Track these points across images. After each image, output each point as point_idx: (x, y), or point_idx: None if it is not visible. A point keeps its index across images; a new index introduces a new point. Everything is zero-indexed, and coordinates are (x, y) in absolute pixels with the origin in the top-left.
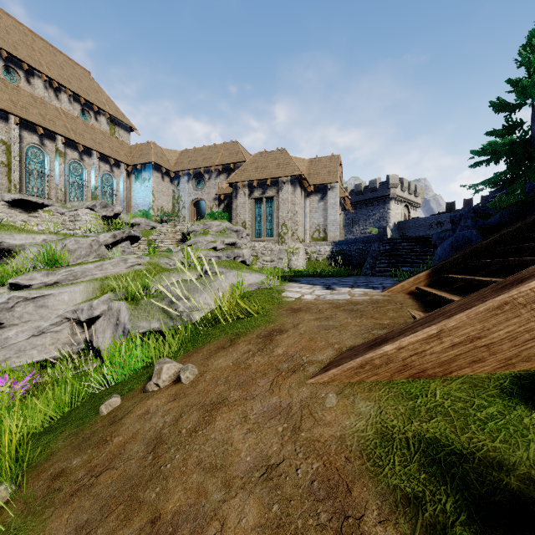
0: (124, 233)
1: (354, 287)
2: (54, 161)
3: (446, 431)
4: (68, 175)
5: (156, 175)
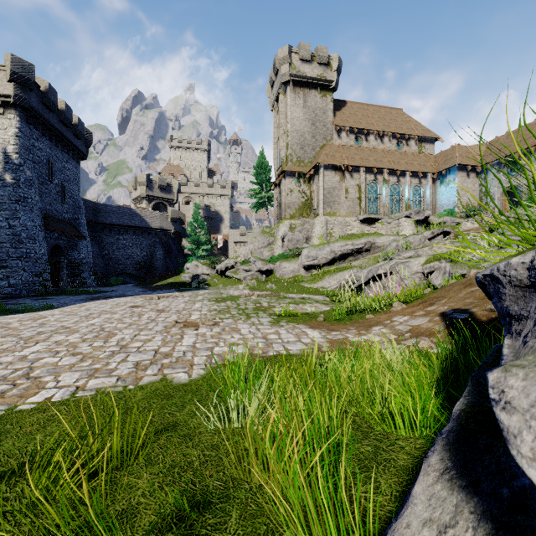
0: (438, 230)
1: None
2: (382, 188)
3: None
4: (390, 194)
5: (461, 174)
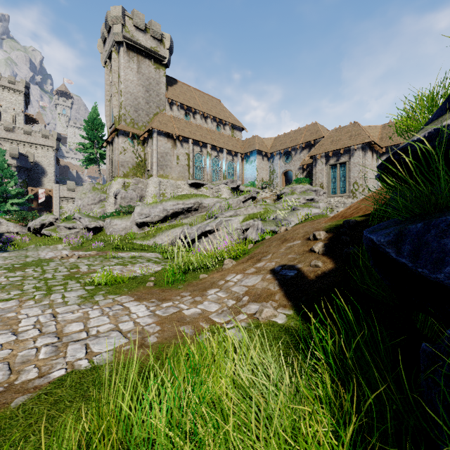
0: (249, 195)
1: None
2: (206, 159)
3: (341, 222)
4: (212, 166)
5: (259, 157)
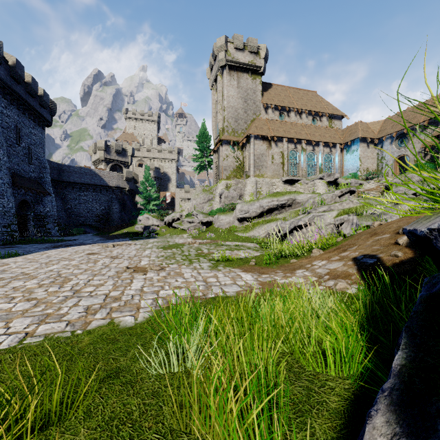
0: (346, 190)
1: None
2: (301, 155)
3: None
4: (307, 160)
5: (362, 145)
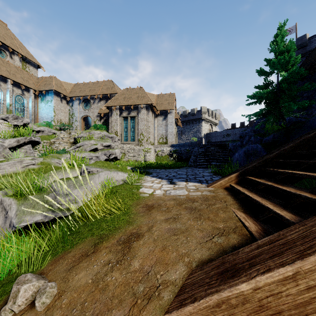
0: (26, 139)
1: (187, 181)
2: None
3: None
4: None
5: (56, 98)
